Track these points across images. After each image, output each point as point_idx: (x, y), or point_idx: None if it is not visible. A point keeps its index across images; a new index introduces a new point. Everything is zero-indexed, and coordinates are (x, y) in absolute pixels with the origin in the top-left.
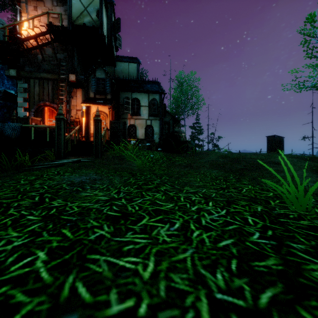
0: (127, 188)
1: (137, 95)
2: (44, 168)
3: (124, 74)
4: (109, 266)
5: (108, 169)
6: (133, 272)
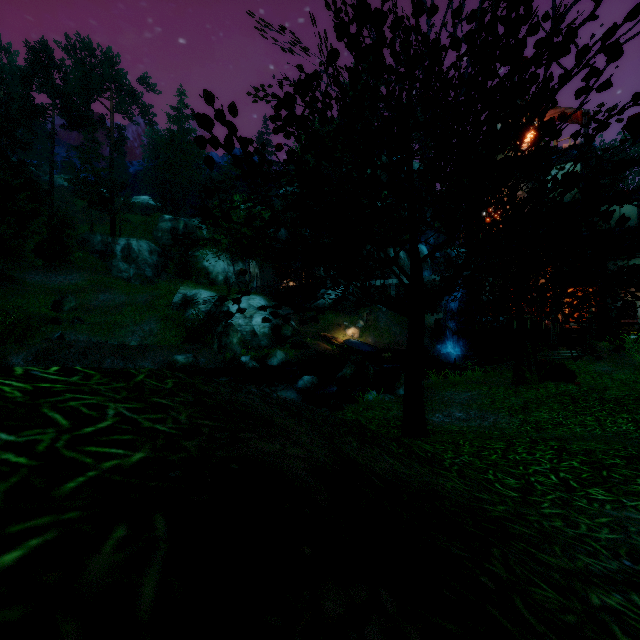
0: (634, 375)
1: (637, 259)
2: (564, 359)
3: (612, 221)
4: (634, 385)
5: (613, 364)
6: (639, 386)
